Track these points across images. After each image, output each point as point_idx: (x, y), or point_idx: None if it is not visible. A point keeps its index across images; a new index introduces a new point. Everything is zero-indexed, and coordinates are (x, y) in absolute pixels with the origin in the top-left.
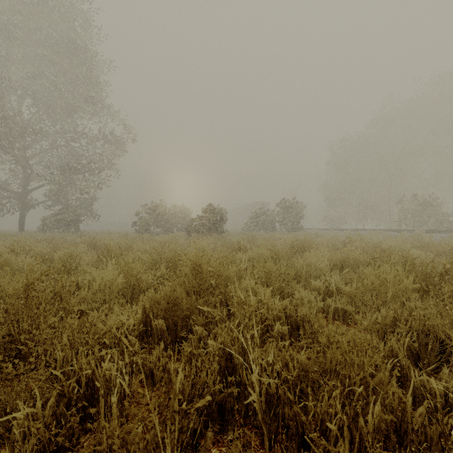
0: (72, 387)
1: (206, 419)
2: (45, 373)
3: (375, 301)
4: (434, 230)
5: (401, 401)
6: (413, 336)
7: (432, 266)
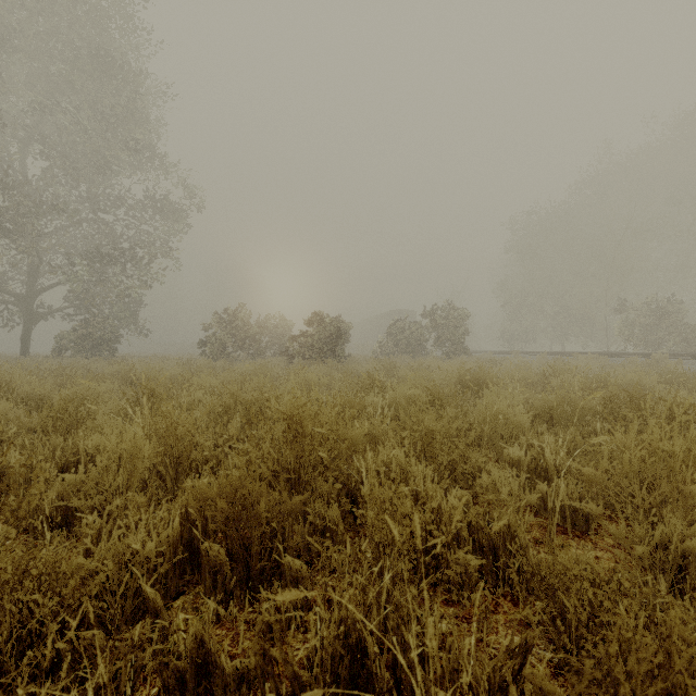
0: None
1: None
2: None
3: (647, 496)
4: (683, 354)
5: None
6: None
7: None
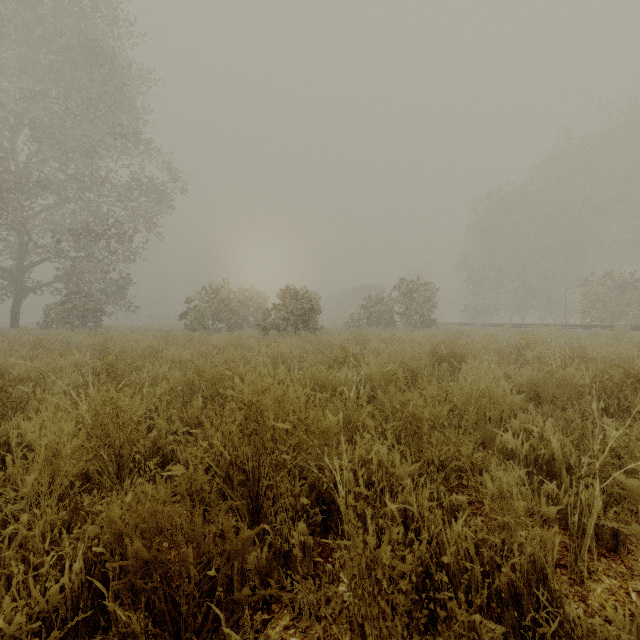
0: None
1: None
2: None
3: None
4: None
5: None
6: None
7: None
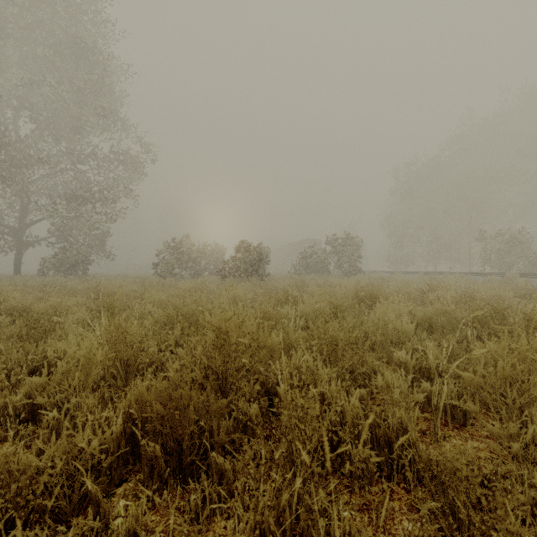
0: None
1: None
2: None
3: (517, 397)
4: (530, 273)
5: None
6: None
7: None
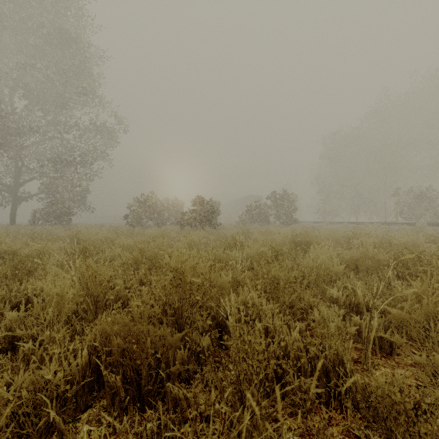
0: None
1: None
2: None
3: None
4: (436, 223)
5: None
6: None
7: None
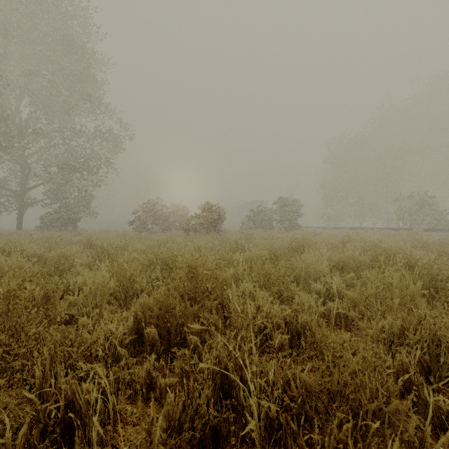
0: (48, 411)
1: (198, 446)
2: (22, 392)
3: (380, 306)
4: (433, 228)
5: (418, 429)
6: (423, 347)
7: (438, 269)
